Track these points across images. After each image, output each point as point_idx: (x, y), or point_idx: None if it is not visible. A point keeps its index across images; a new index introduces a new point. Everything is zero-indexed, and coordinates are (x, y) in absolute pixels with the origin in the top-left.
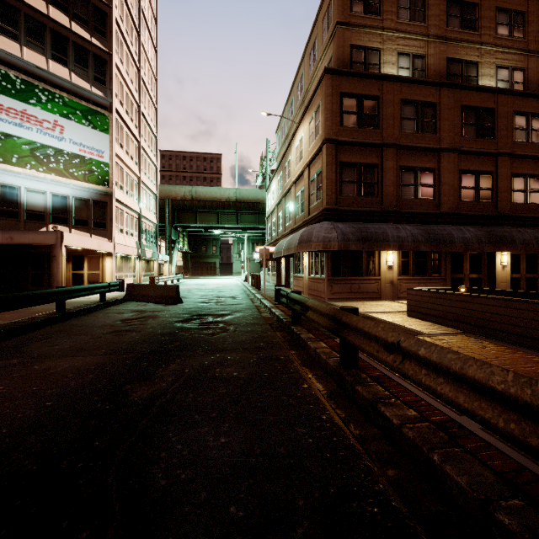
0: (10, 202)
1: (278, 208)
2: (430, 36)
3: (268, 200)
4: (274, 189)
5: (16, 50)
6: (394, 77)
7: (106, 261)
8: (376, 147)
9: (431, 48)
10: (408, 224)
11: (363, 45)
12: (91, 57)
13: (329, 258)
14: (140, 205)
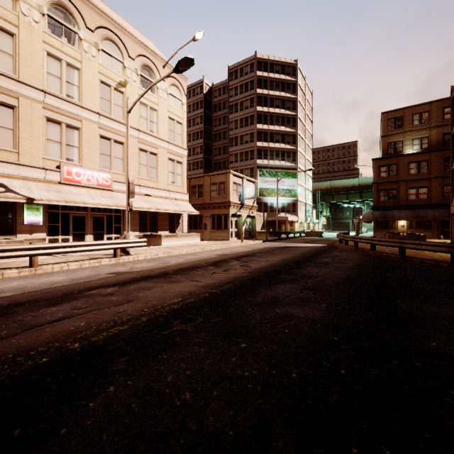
0: (272, 207)
1: None
2: (431, 127)
3: None
4: None
5: (273, 163)
6: (404, 155)
7: (295, 224)
8: (396, 182)
9: (432, 132)
10: (409, 210)
11: (394, 141)
12: (291, 153)
13: (374, 223)
14: (305, 199)
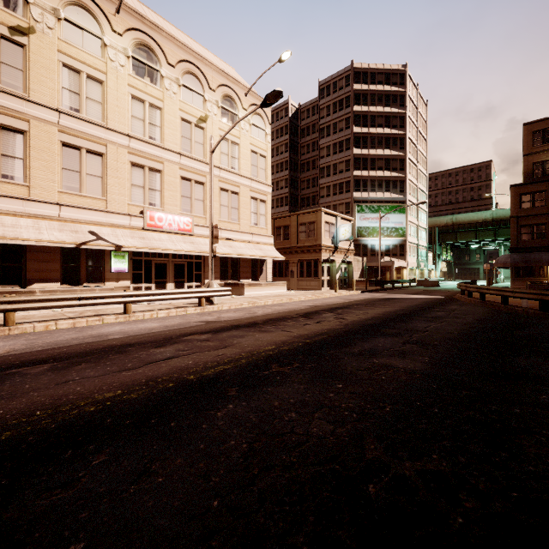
0: (373, 250)
1: None
2: None
3: None
4: None
5: (375, 195)
6: None
7: (404, 271)
8: (545, 215)
9: None
10: None
11: (542, 161)
12: (398, 183)
13: (513, 269)
14: (417, 239)
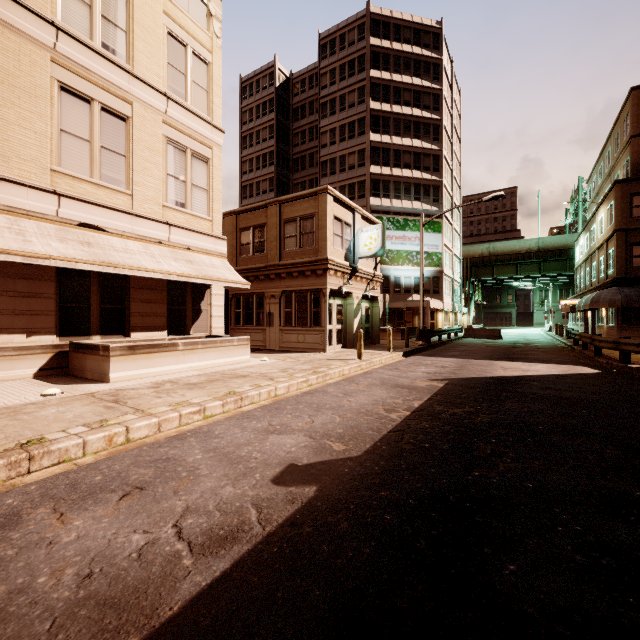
0: (397, 285)
1: (585, 263)
2: None
3: (576, 251)
4: (581, 245)
5: (400, 204)
6: None
7: (439, 315)
8: None
9: None
10: None
11: None
12: (431, 188)
13: (619, 312)
14: (452, 272)
